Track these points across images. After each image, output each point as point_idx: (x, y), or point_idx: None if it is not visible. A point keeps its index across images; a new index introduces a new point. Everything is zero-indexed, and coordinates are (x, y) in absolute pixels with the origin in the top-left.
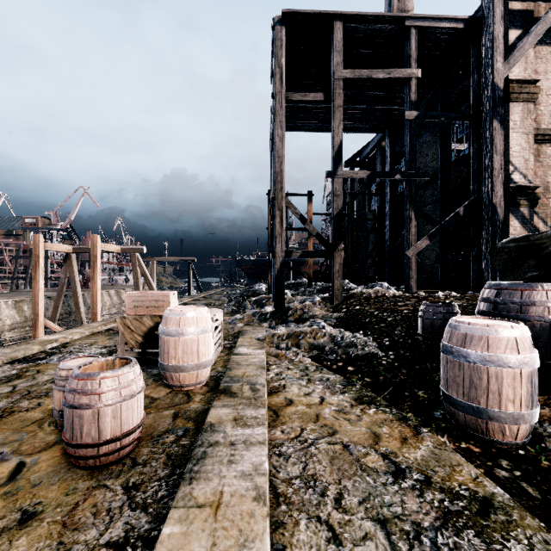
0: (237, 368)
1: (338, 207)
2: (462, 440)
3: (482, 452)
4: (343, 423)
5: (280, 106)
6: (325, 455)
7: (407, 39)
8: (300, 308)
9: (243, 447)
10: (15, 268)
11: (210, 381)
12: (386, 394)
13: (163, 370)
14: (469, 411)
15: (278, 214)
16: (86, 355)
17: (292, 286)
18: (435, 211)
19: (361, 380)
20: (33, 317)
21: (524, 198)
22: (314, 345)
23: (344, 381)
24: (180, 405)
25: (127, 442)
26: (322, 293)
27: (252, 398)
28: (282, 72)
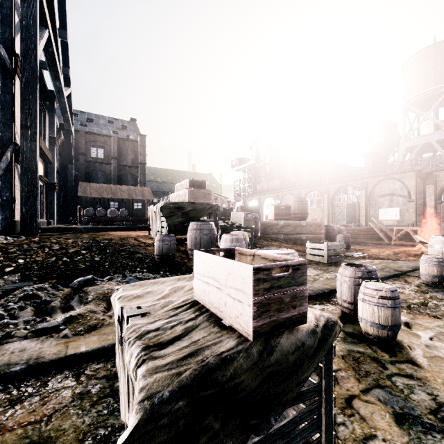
0: None
1: None
2: None
3: None
4: None
5: None
6: None
7: None
8: None
9: None
10: None
11: None
12: None
13: None
14: None
15: None
16: None
17: None
18: None
19: None
20: None
21: None
22: None
23: None
24: None
25: None
26: None
27: None
28: None
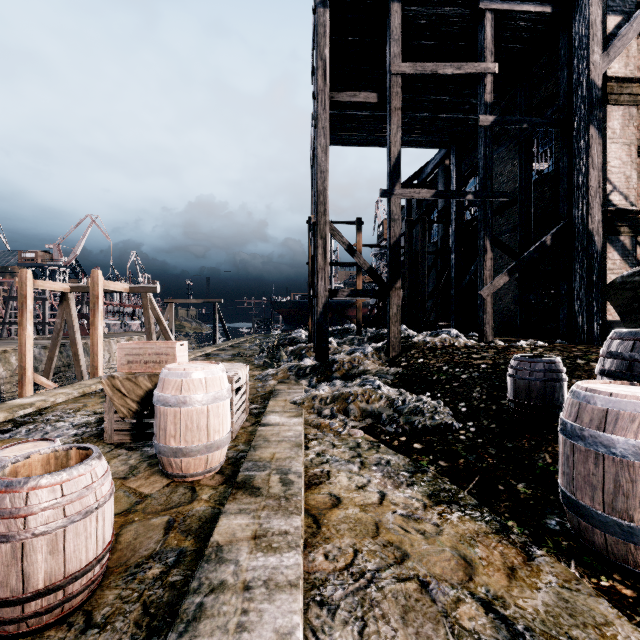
0: (264, 447)
1: (396, 235)
2: (601, 572)
3: (638, 597)
4: (416, 538)
5: (322, 108)
6: (394, 604)
7: (481, 26)
8: (347, 361)
9: (263, 594)
10: (7, 311)
11: (226, 466)
12: (472, 488)
13: (158, 453)
14: (614, 531)
15: (320, 244)
16: (66, 425)
17: (337, 333)
18: (510, 242)
19: (433, 463)
20: (18, 371)
21: (626, 224)
22: (367, 411)
23: (411, 466)
24: (178, 508)
25: (77, 589)
26: (374, 341)
27: (282, 497)
28: (326, 66)
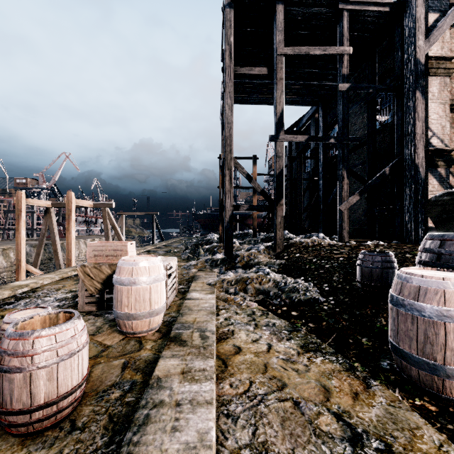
0: (188, 314)
1: (280, 167)
2: (415, 395)
3: (439, 411)
4: (292, 374)
5: (229, 78)
6: (276, 416)
7: (340, 20)
8: (246, 256)
9: (189, 408)
10: (6, 220)
11: (163, 327)
12: (331, 341)
13: (116, 318)
14: (424, 367)
15: (227, 173)
16: (51, 299)
17: (239, 236)
18: (361, 172)
19: (305, 325)
20: (16, 263)
21: (441, 159)
22: (260, 290)
23: (289, 327)
24: (131, 354)
25: (65, 405)
26: (265, 242)
27: (201, 346)
28: (231, 49)
